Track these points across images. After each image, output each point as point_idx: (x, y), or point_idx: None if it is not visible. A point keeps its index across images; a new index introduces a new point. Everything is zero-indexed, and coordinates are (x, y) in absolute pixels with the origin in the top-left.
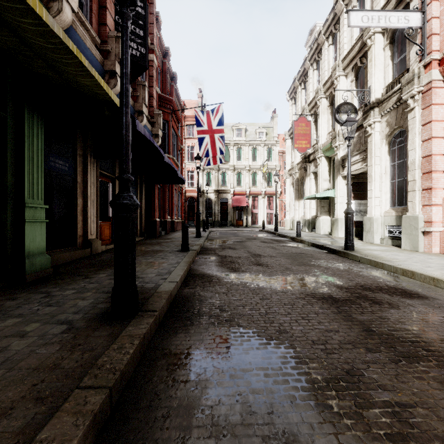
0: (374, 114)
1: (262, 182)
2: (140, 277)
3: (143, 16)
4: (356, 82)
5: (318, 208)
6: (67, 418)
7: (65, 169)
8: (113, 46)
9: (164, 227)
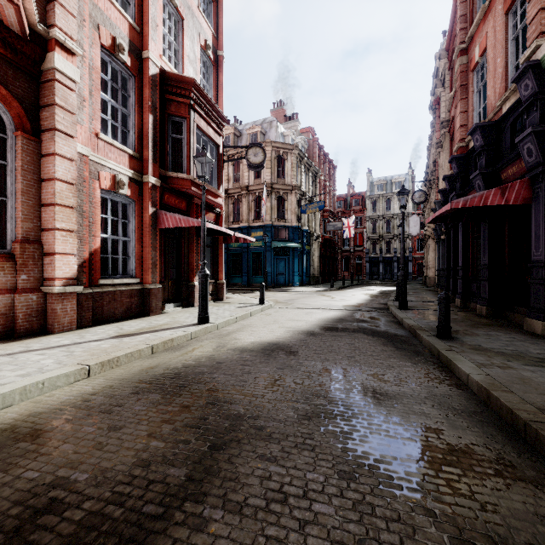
0: None
1: None
2: None
3: None
4: None
5: None
6: (527, 409)
7: None
8: None
9: None
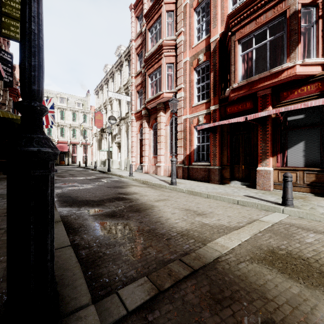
0: (122, 122)
1: (80, 136)
2: None
3: (11, 62)
4: (119, 105)
5: (107, 155)
6: None
7: None
8: None
9: None
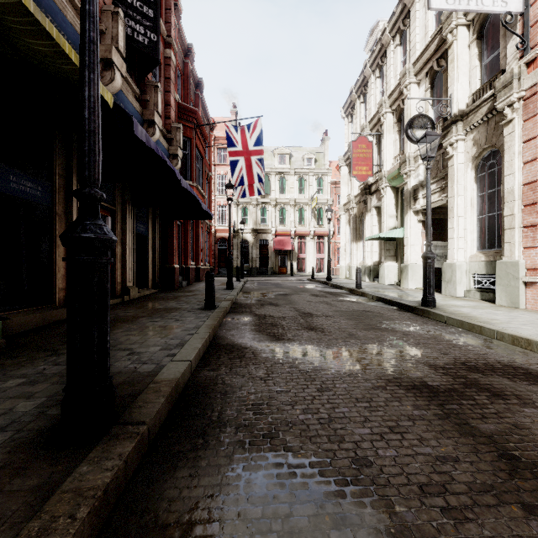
0: (457, 129)
1: (311, 220)
2: (136, 352)
3: None
4: (431, 91)
5: (382, 252)
6: None
7: (36, 194)
8: (109, 26)
9: (185, 275)
